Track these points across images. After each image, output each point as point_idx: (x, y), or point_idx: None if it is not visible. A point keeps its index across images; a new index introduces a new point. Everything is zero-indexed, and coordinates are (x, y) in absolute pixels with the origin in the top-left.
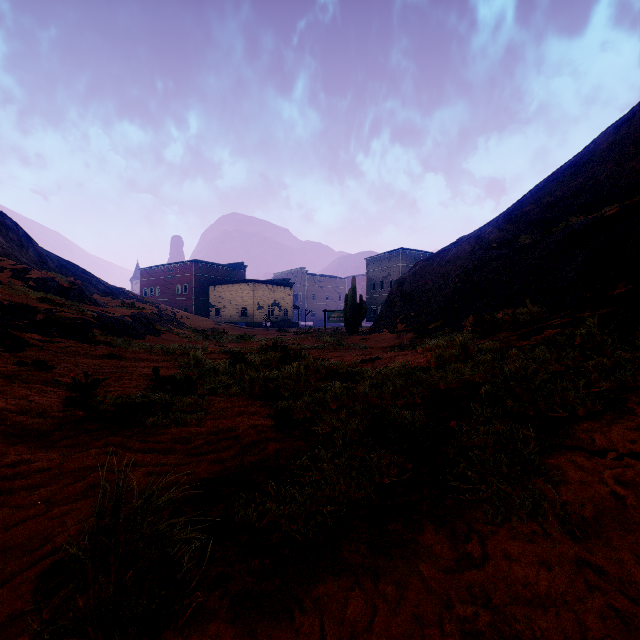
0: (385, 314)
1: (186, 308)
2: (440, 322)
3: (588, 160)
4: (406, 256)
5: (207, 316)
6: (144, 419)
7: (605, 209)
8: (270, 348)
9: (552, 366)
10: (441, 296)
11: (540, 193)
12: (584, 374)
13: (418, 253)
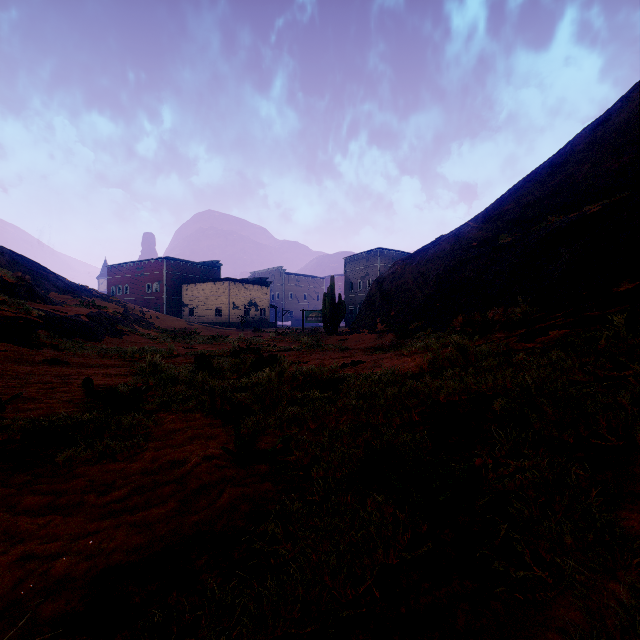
0: (364, 314)
1: (157, 307)
2: (421, 322)
3: (565, 160)
4: (384, 256)
5: (180, 316)
6: (59, 452)
7: (586, 208)
8: (243, 350)
9: (576, 375)
10: (421, 295)
11: (518, 193)
12: (623, 386)
13: (396, 253)
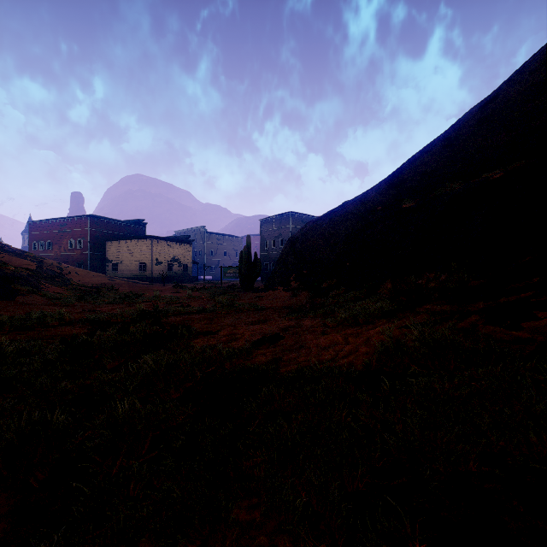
0: (279, 271)
1: (80, 263)
2: (334, 280)
3: (458, 135)
4: (295, 219)
5: (104, 271)
6: None
7: (486, 175)
8: (148, 315)
9: None
10: (332, 255)
11: (417, 163)
12: None
13: (305, 216)
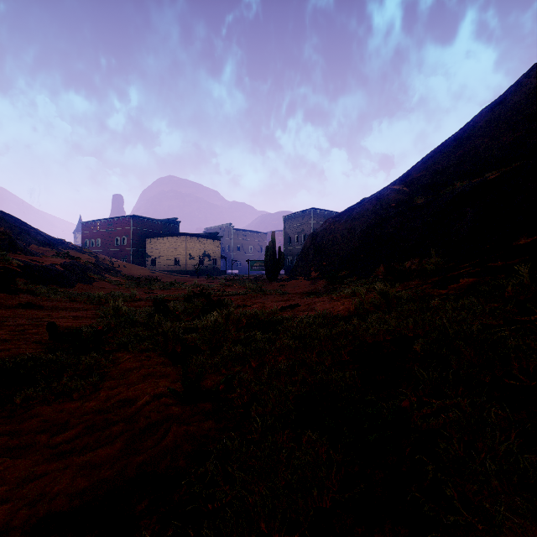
0: (300, 263)
1: (124, 258)
2: (348, 270)
3: (468, 135)
4: (317, 215)
5: (144, 265)
6: (20, 391)
7: (486, 174)
8: (196, 295)
9: (487, 319)
10: (348, 248)
11: (429, 162)
12: (530, 329)
13: (327, 212)
